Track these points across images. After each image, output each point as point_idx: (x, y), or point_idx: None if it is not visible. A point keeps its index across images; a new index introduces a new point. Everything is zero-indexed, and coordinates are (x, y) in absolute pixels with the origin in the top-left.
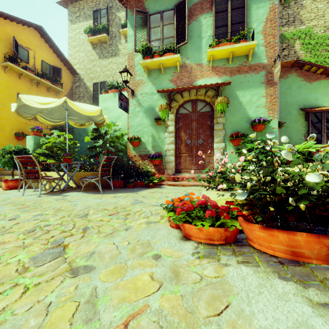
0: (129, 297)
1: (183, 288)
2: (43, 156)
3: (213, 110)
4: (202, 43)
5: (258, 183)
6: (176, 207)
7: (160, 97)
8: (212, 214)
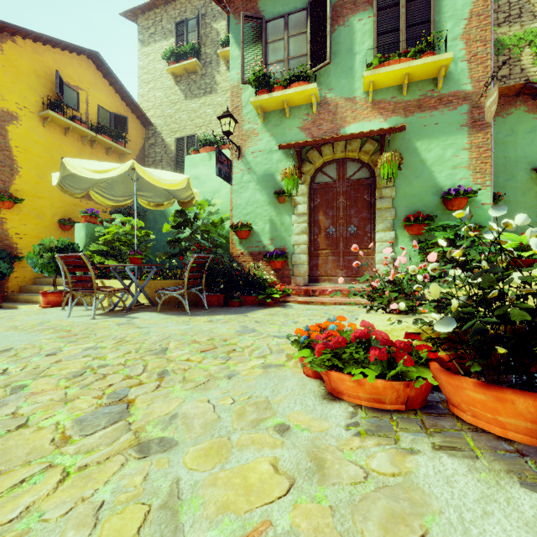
0: (236, 504)
1: (333, 492)
2: (100, 254)
3: (374, 175)
4: (355, 62)
5: (469, 302)
6: (315, 341)
7: (284, 157)
8: (381, 356)
